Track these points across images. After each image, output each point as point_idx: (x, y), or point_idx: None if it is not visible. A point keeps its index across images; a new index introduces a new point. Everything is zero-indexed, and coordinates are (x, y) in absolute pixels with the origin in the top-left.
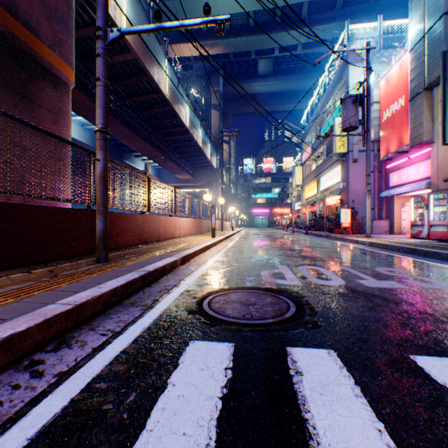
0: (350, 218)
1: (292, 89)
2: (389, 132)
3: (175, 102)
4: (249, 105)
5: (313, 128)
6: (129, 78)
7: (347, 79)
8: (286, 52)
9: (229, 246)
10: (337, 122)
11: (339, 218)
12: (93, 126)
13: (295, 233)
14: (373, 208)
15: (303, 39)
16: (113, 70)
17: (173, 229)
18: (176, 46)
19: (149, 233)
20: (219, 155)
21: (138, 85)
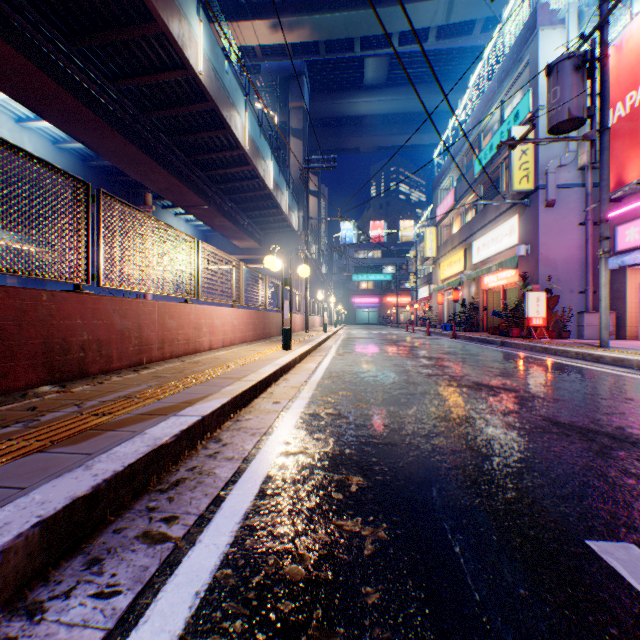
0: (544, 310)
1: (418, 110)
2: (624, 145)
3: (220, 96)
4: (350, 135)
5: (457, 162)
6: (120, 28)
7: (535, 56)
8: (410, 45)
9: (320, 371)
10: (516, 135)
11: (519, 309)
12: (74, 144)
13: (432, 336)
14: (584, 292)
15: (440, 18)
16: (83, 4)
17: (193, 333)
18: (231, 26)
19: (96, 346)
20: (303, 209)
21: (143, 50)
